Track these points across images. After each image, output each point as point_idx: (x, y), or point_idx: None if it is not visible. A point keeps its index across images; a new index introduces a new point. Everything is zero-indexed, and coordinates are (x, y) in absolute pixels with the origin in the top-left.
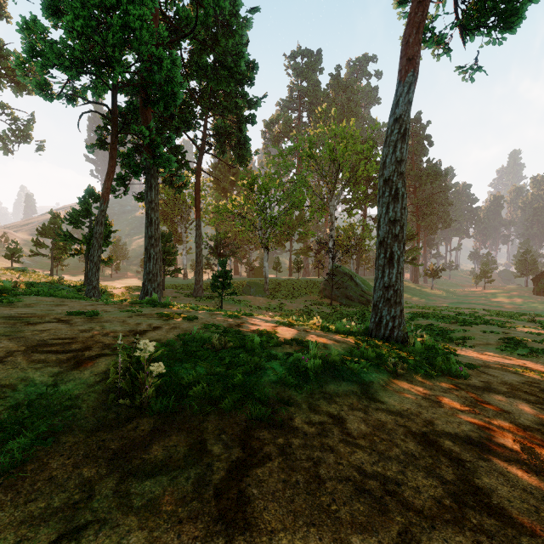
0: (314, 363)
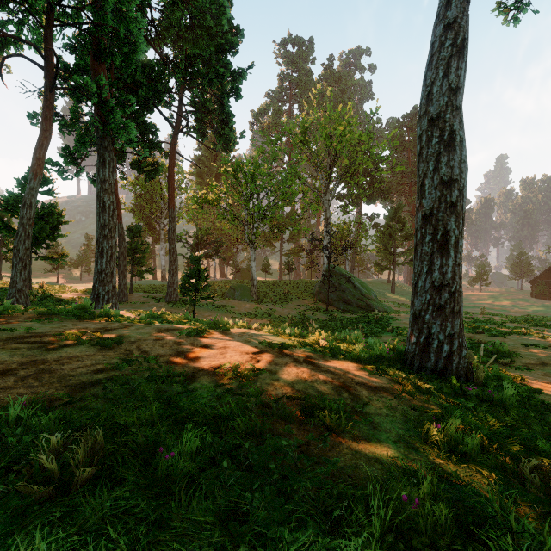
0: None
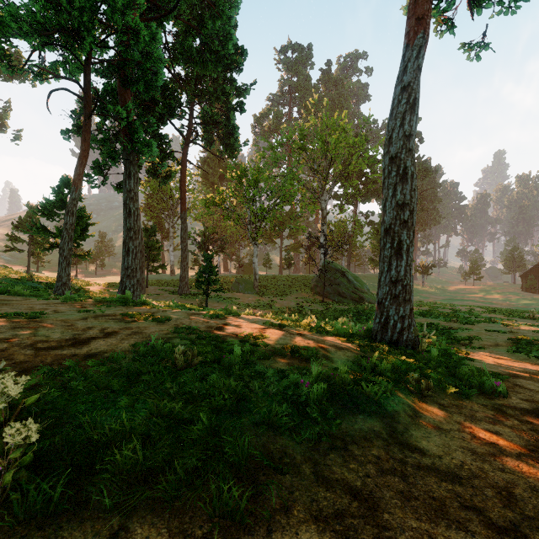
0: (318, 389)
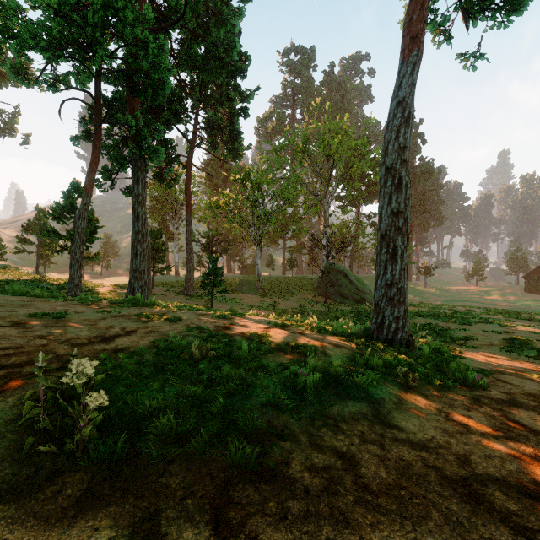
0: (314, 378)
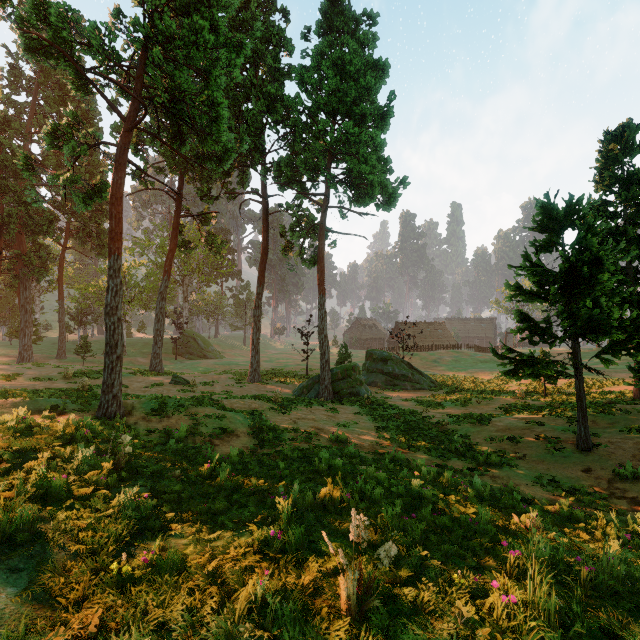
0: None
